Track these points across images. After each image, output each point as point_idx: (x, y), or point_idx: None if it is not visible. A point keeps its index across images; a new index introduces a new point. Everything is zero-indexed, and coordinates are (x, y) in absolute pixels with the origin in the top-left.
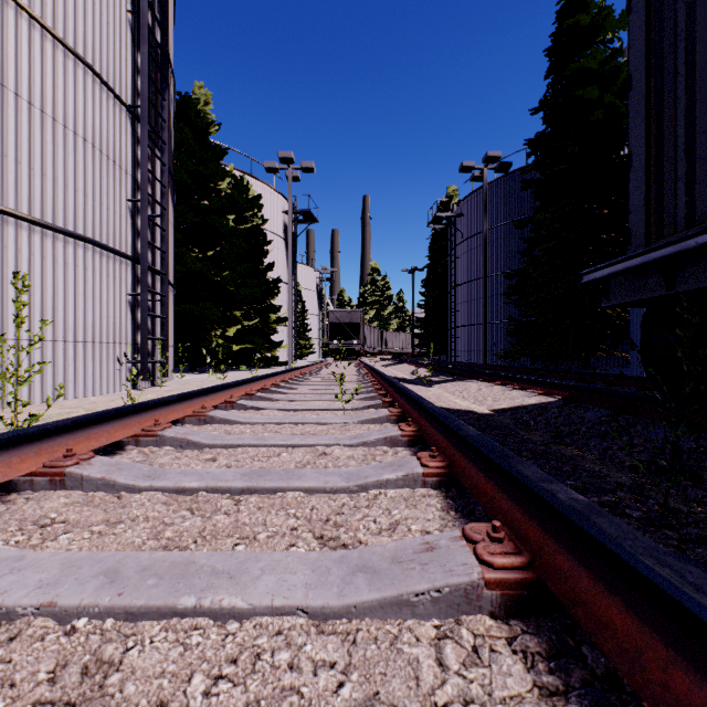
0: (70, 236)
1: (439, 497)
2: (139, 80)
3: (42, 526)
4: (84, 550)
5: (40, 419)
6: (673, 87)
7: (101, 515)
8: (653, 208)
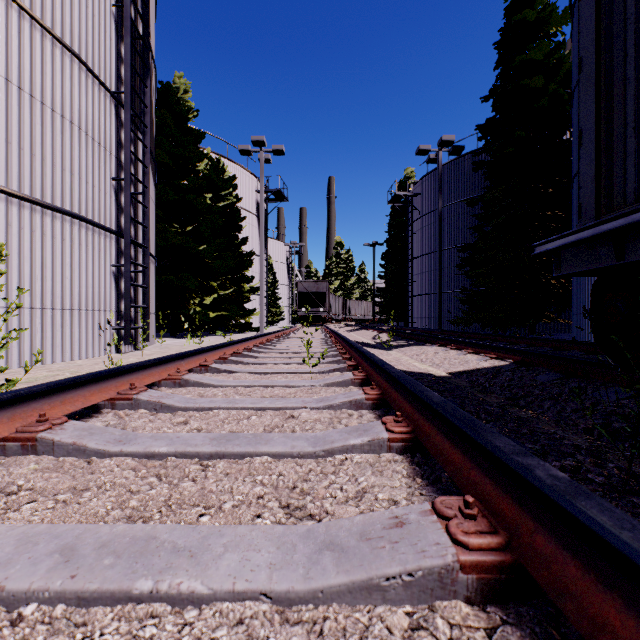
0: (57, 212)
1: (404, 463)
2: (123, 68)
3: (8, 494)
4: (45, 522)
5: (27, 381)
6: (622, 68)
7: (68, 482)
8: (603, 183)
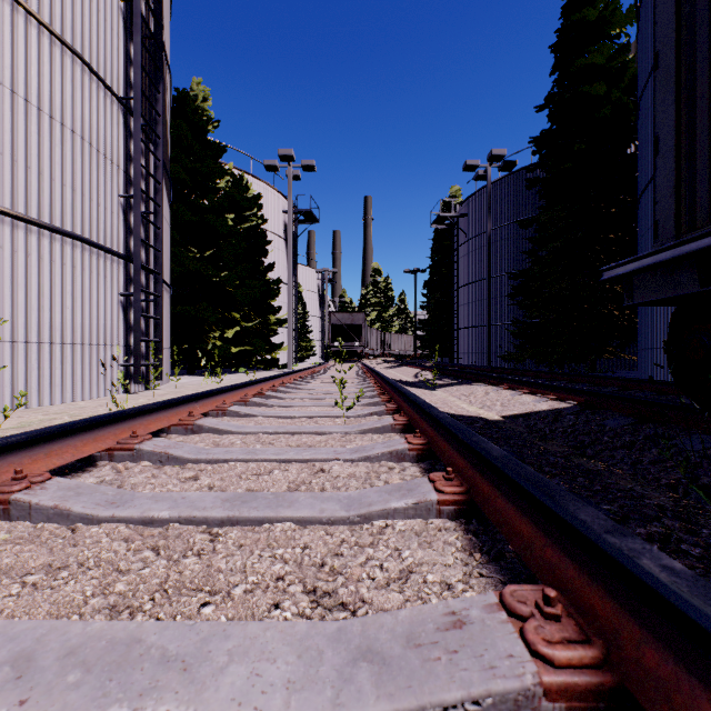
0: (56, 233)
1: (458, 531)
2: (132, 71)
3: None
4: (5, 614)
5: (19, 426)
6: (707, 63)
7: (42, 557)
8: (684, 197)
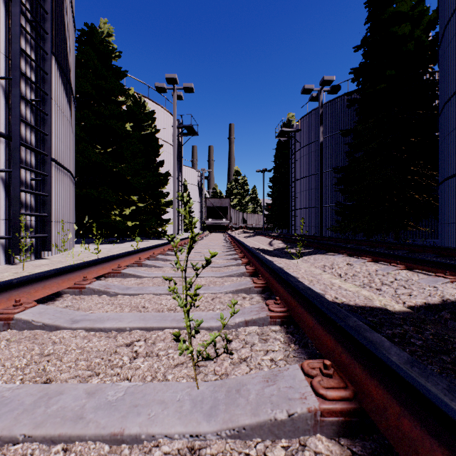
0: None
1: None
2: None
3: None
4: None
5: None
6: None
7: None
8: None
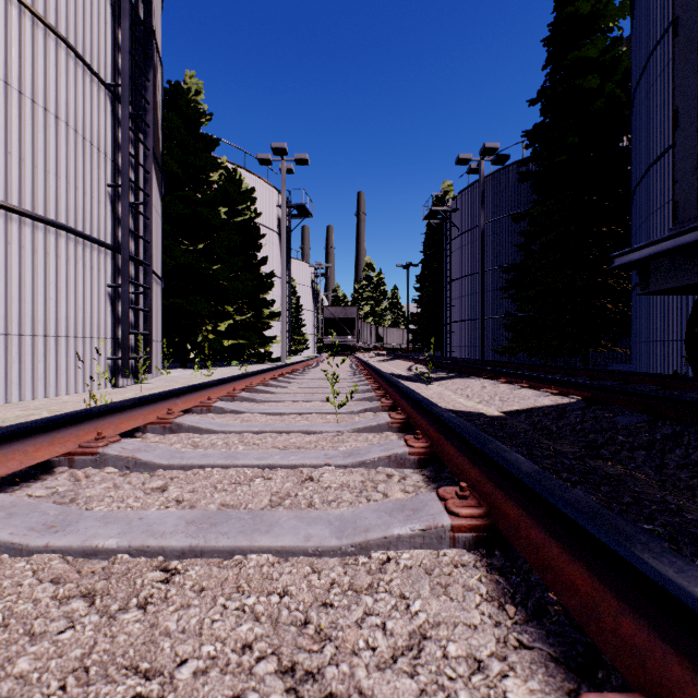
0: (39, 221)
1: (479, 569)
2: (120, 58)
3: None
4: None
5: None
6: None
7: None
8: None
